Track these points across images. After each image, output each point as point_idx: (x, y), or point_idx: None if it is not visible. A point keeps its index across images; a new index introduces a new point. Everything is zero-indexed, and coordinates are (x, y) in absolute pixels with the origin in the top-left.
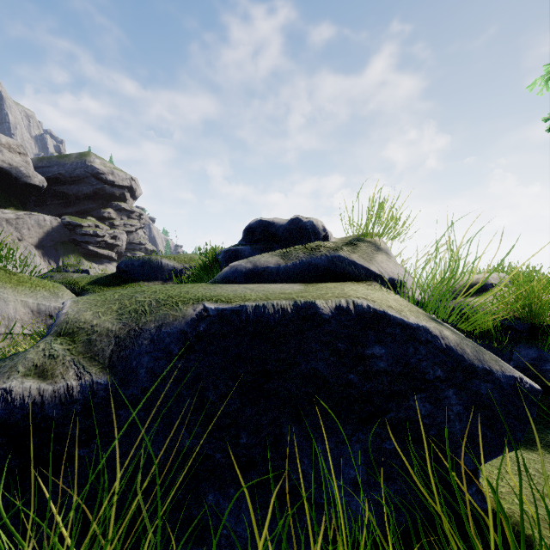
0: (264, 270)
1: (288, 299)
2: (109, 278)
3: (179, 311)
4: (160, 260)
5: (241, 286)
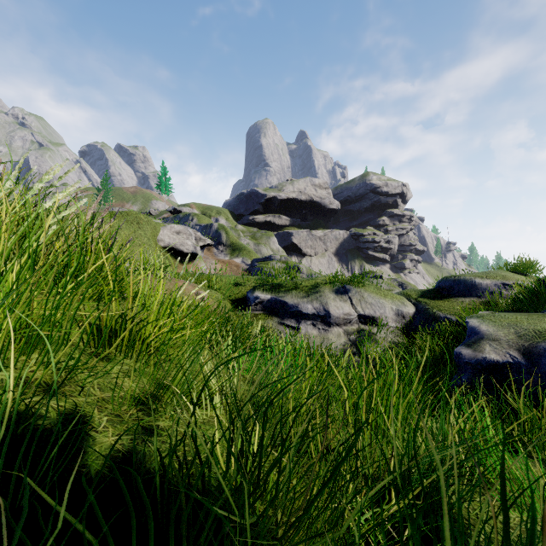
0: None
1: None
2: (432, 293)
3: None
4: (473, 280)
5: None
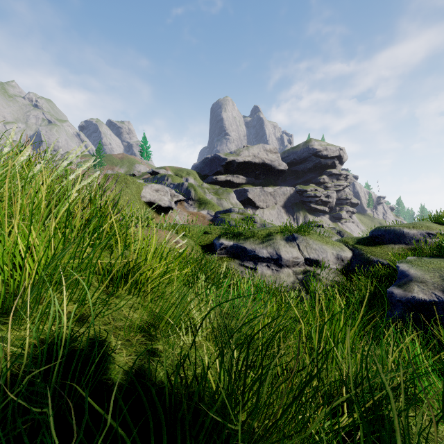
0: None
1: None
2: (366, 241)
3: None
4: (401, 230)
5: None
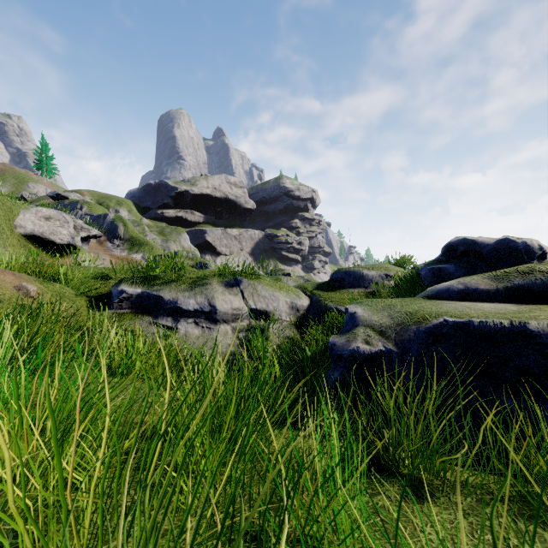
0: (474, 290)
1: (504, 319)
2: (326, 285)
3: (427, 320)
4: (361, 271)
5: (457, 304)
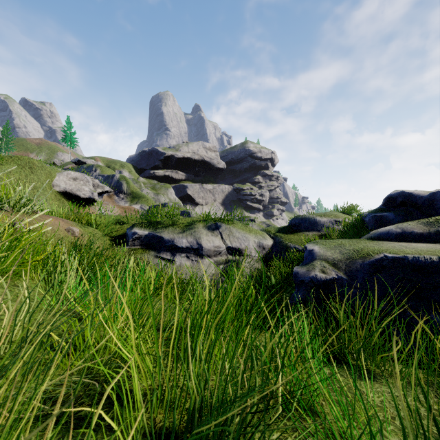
0: (410, 233)
1: (433, 255)
2: (286, 229)
3: (371, 255)
4: (315, 218)
5: (395, 244)
